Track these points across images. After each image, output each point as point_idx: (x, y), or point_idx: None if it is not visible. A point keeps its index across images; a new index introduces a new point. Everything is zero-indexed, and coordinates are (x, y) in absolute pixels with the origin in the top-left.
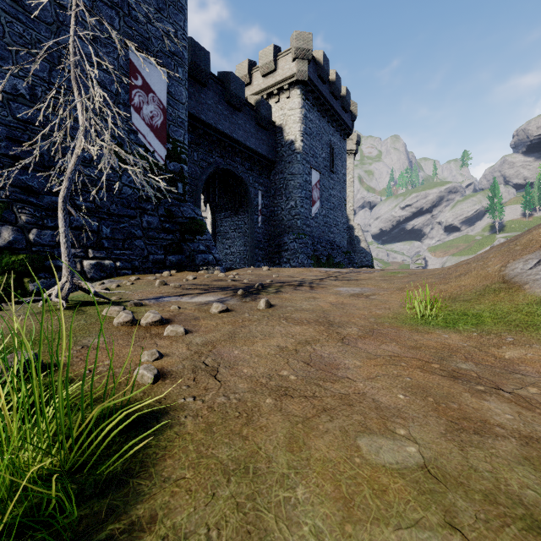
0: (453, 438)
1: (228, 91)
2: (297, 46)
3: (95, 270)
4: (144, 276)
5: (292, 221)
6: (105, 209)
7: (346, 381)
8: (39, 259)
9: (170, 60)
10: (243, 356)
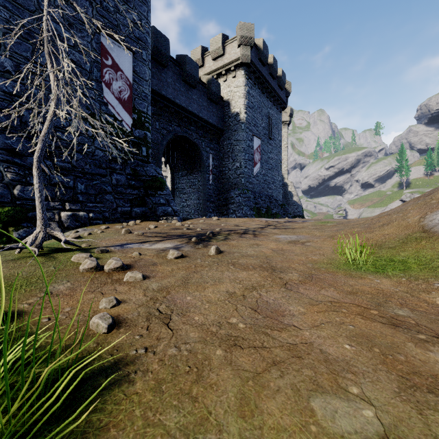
0: (408, 398)
1: (184, 71)
2: (241, 34)
3: (71, 220)
4: (113, 225)
5: (238, 179)
6: (80, 168)
7: (292, 329)
8: (22, 211)
9: (135, 44)
10: (194, 302)
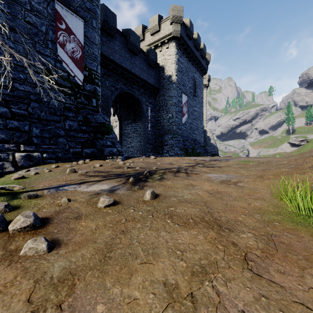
0: None
1: (129, 42)
2: (173, 14)
3: (25, 160)
4: (64, 164)
5: (170, 126)
6: (36, 115)
7: None
8: None
9: (86, 13)
10: None
